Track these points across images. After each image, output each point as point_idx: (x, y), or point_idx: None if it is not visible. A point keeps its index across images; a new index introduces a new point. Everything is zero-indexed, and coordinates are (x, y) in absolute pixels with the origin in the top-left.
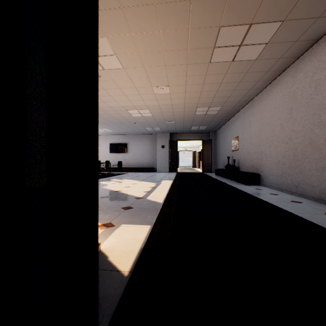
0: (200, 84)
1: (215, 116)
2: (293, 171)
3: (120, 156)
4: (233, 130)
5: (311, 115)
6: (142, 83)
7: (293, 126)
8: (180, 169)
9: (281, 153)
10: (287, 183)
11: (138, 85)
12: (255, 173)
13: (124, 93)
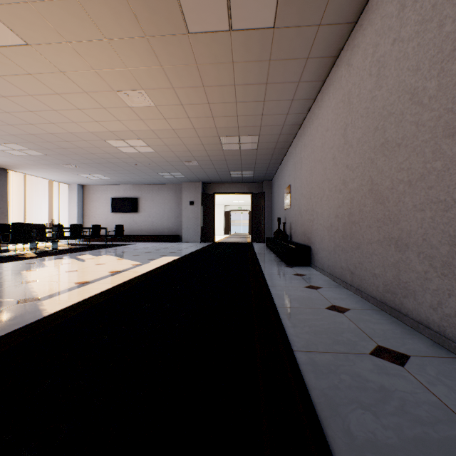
0: (200, 88)
1: (257, 153)
2: (348, 244)
3: (128, 217)
4: (285, 175)
5: (373, 132)
6: (90, 82)
7: (348, 158)
8: (226, 238)
9: (334, 210)
10: (341, 265)
11: (87, 87)
12: (303, 246)
13: (75, 105)
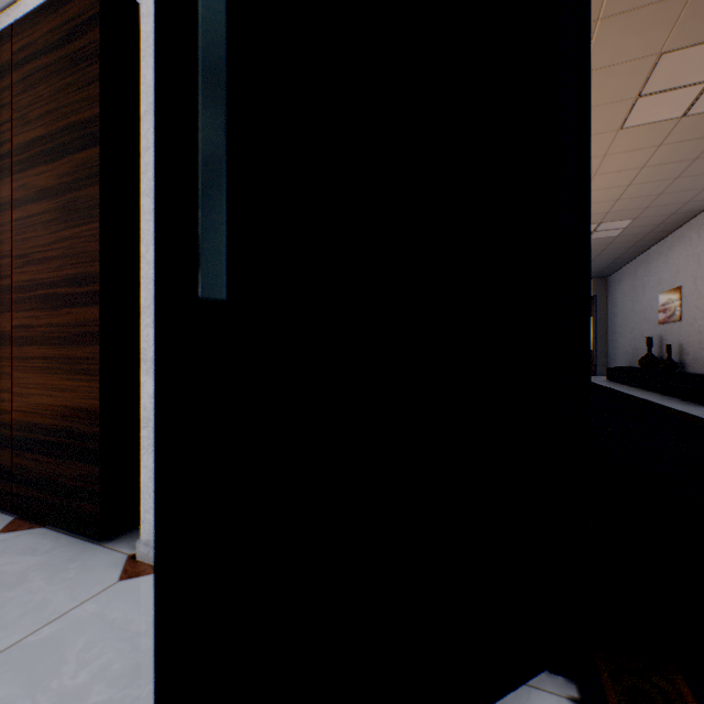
0: None
1: (611, 241)
2: None
3: None
4: (662, 271)
5: None
6: None
7: None
8: None
9: None
10: None
11: None
12: None
13: None
